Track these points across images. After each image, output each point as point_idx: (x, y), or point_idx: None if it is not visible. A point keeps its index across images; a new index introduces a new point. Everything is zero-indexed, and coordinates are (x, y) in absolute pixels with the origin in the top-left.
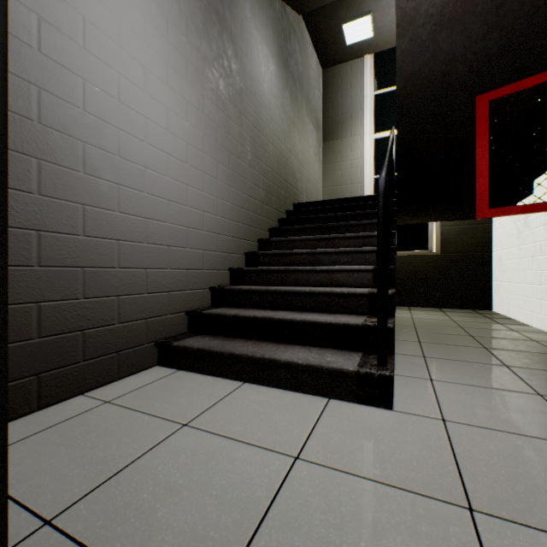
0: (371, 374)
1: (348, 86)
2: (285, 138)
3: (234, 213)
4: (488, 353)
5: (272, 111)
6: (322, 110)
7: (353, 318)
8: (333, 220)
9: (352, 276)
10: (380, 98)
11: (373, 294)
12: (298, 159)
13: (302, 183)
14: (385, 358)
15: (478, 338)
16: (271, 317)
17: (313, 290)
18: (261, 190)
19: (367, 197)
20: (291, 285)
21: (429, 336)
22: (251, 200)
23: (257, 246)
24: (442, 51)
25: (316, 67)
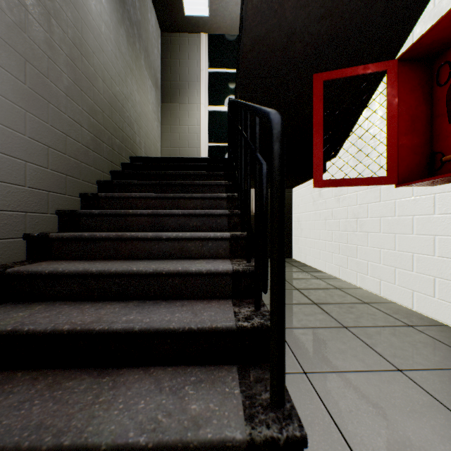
0: (274, 442)
1: (186, 56)
2: (121, 80)
3: (36, 152)
4: (322, 311)
5: (102, 40)
6: (161, 72)
7: (218, 310)
8: (176, 178)
9: (206, 245)
10: (214, 76)
11: (239, 272)
12: (136, 110)
13: (140, 137)
14: (283, 394)
15: (303, 291)
16: (88, 328)
17: (159, 269)
18: (85, 130)
19: (207, 160)
20: (126, 257)
21: (268, 294)
22: (69, 140)
23: (80, 202)
24: (287, 22)
25: (155, 26)
